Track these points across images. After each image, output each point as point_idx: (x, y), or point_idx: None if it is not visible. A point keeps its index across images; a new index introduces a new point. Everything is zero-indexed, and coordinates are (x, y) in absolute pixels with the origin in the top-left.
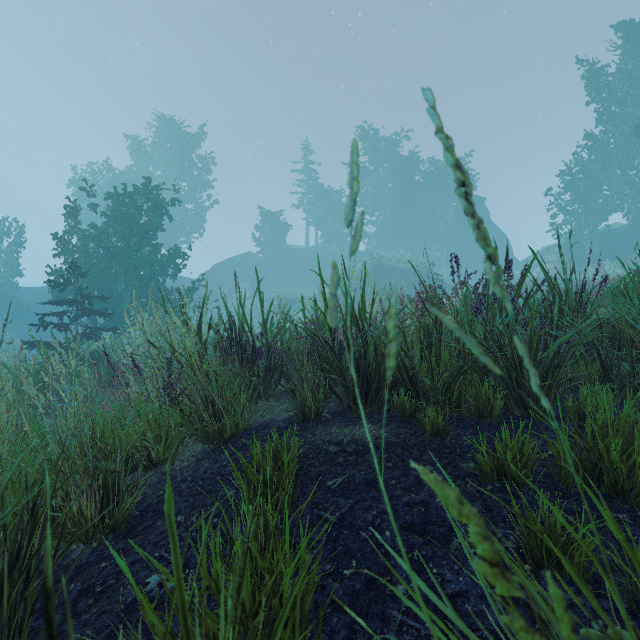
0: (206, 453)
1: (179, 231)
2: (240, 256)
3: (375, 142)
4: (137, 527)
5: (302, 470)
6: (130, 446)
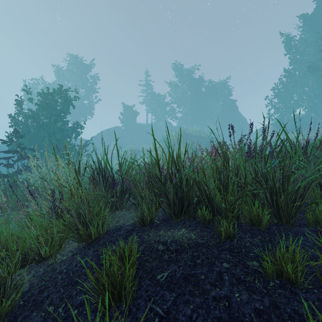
0: (79, 249)
1: (80, 115)
2: (112, 128)
3: (181, 71)
4: (18, 317)
5: (140, 265)
6: (26, 248)
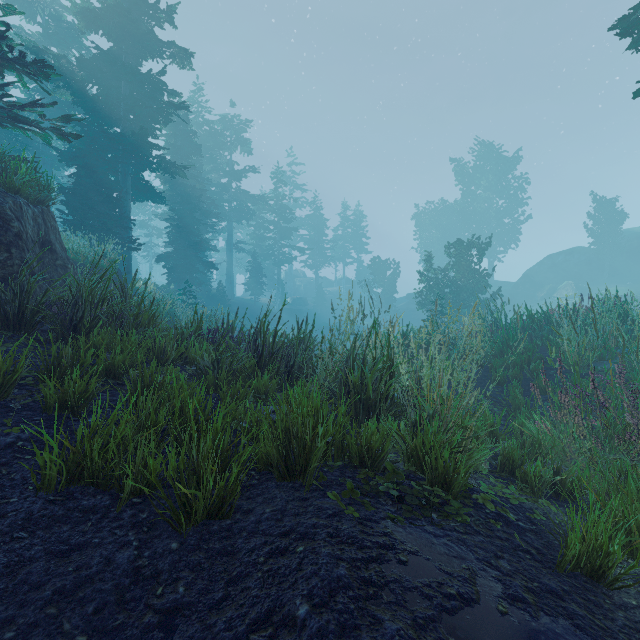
0: None
1: (497, 241)
2: (563, 254)
3: None
4: None
5: None
6: None
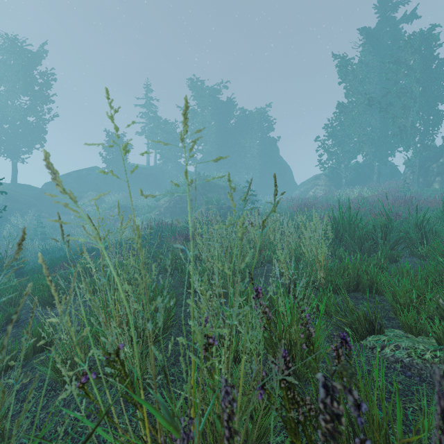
0: None
1: (23, 143)
2: (86, 169)
3: (202, 89)
4: None
5: None
6: None
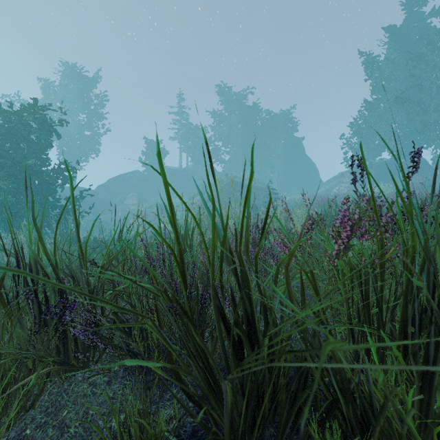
0: None
1: (80, 152)
2: (129, 173)
3: (229, 95)
4: None
5: None
6: None
